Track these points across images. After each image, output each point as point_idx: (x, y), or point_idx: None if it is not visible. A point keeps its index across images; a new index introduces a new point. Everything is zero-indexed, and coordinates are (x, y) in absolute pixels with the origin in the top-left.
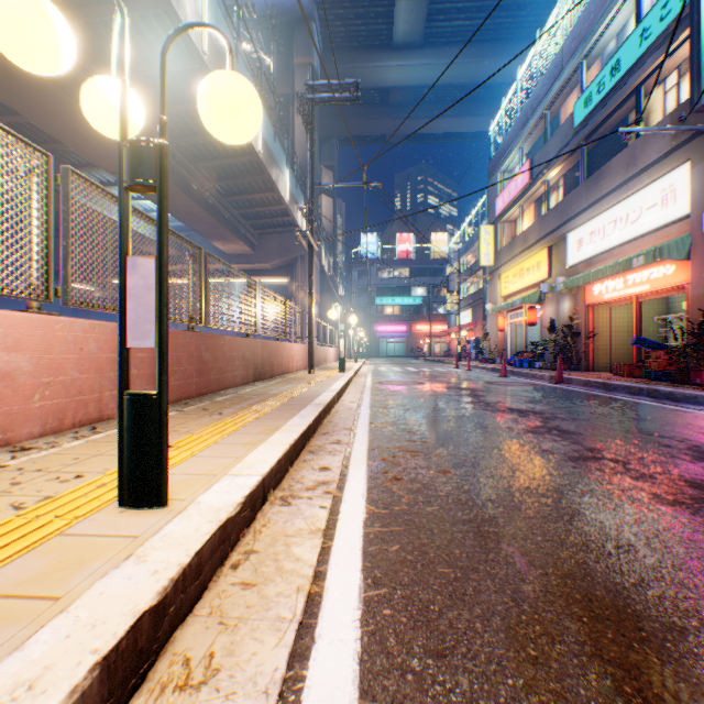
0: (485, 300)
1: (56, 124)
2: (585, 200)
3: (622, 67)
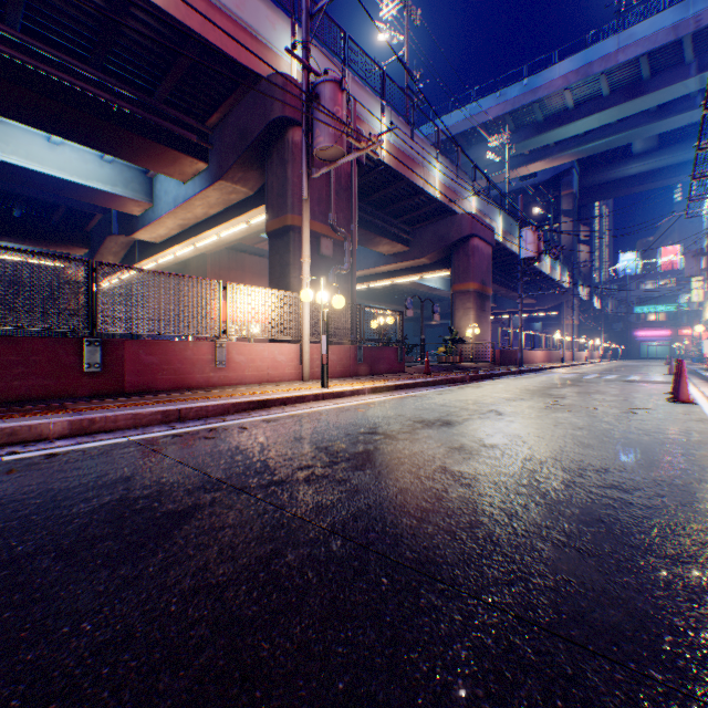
0: None
1: None
2: None
3: None
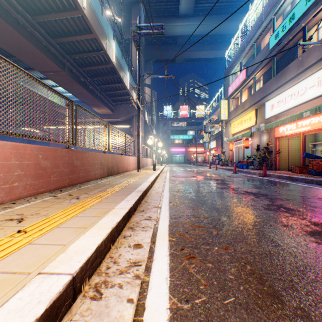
0: (222, 136)
1: (9, 45)
2: (275, 85)
3: (295, 17)
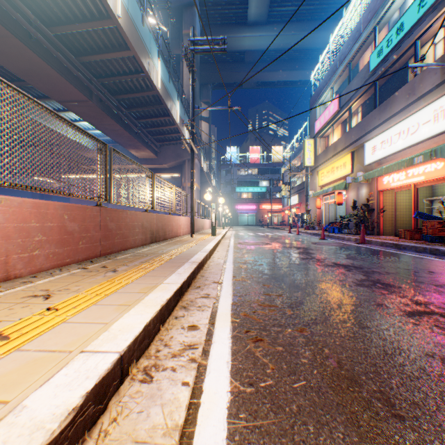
0: (307, 189)
1: (17, 66)
2: (378, 120)
3: (404, 28)
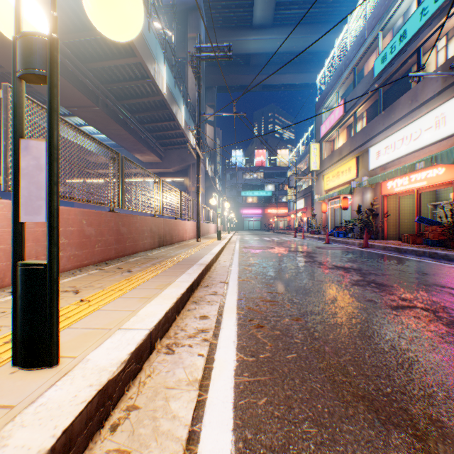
0: (313, 193)
1: None
2: (382, 125)
3: (407, 35)
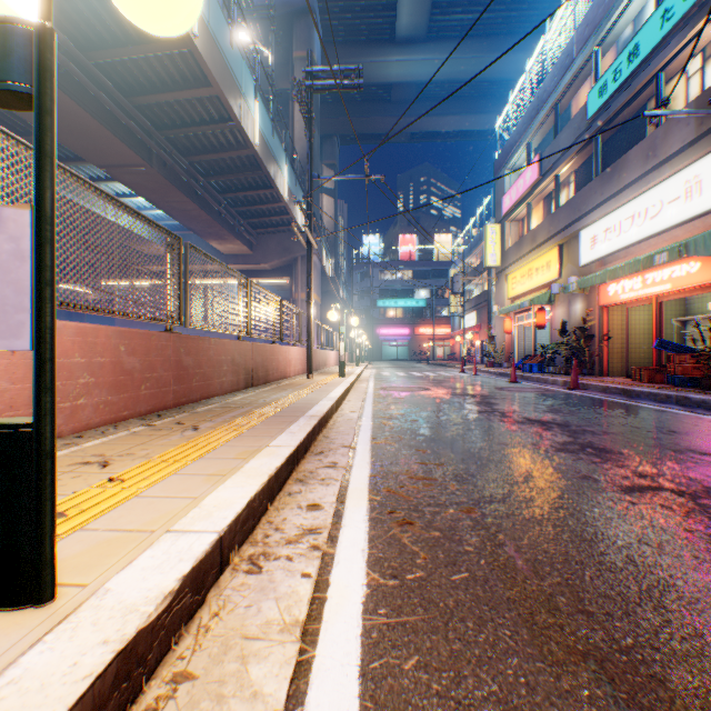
0: (491, 302)
1: None
2: (600, 195)
3: (641, 52)
